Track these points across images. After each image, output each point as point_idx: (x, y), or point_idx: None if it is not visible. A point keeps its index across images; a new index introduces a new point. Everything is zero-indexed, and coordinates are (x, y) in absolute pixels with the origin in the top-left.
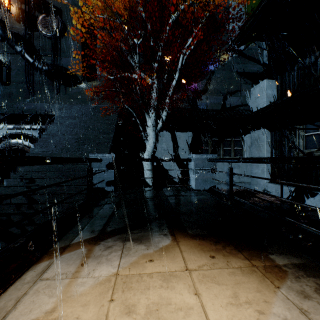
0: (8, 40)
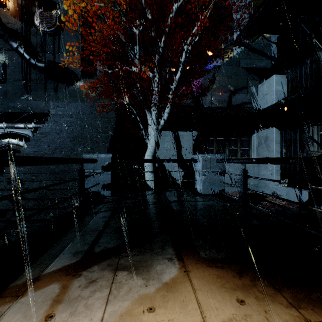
0: (3, 36)
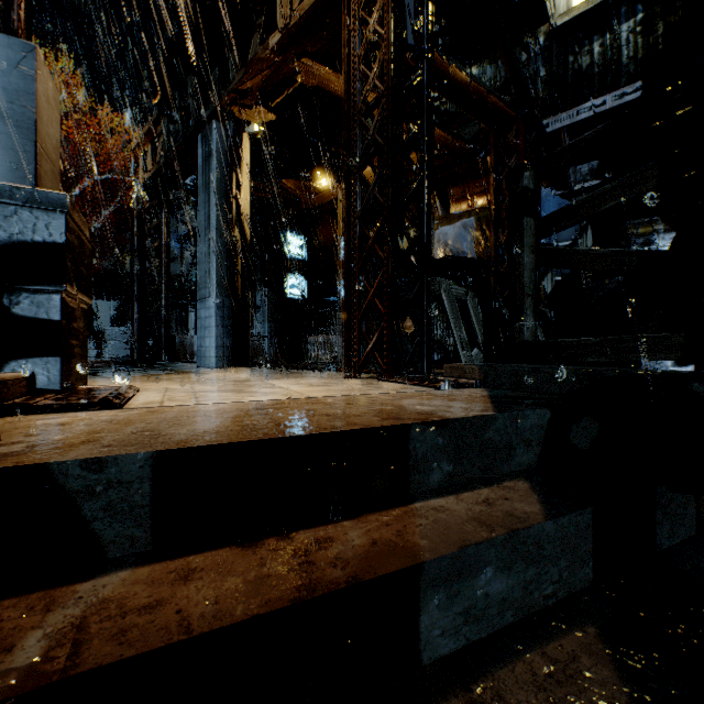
0: None
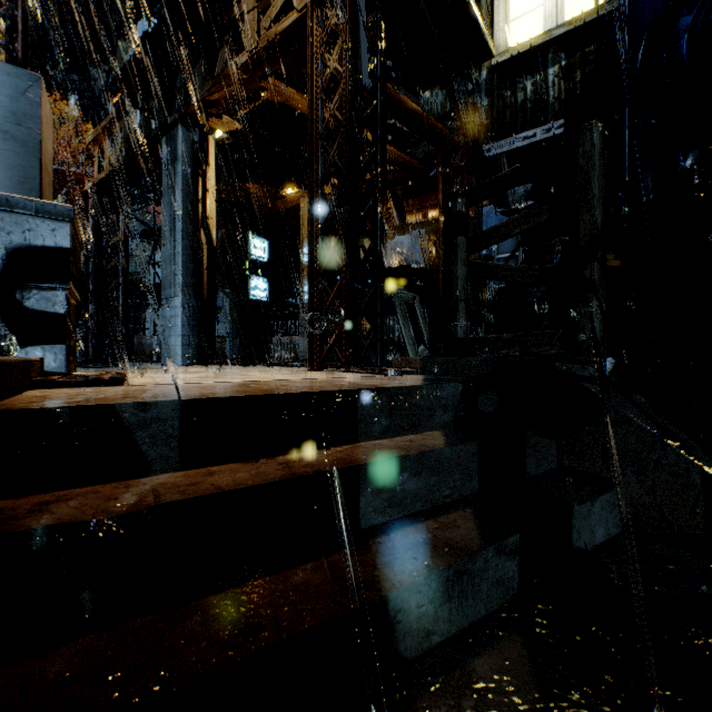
0: None
